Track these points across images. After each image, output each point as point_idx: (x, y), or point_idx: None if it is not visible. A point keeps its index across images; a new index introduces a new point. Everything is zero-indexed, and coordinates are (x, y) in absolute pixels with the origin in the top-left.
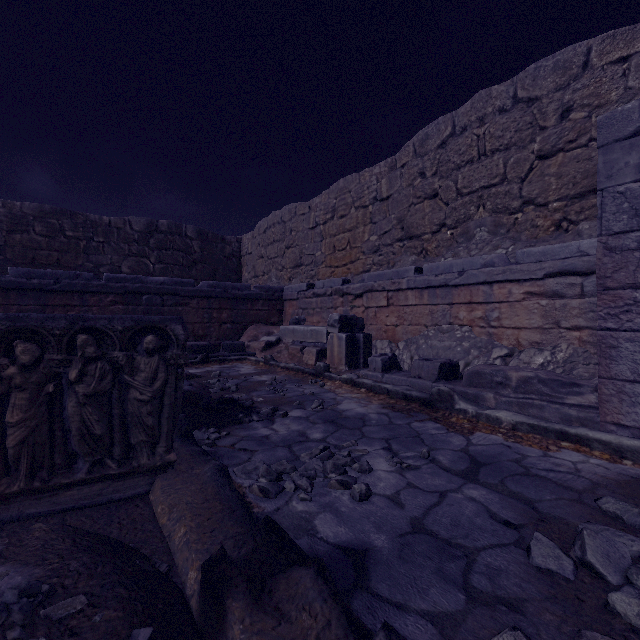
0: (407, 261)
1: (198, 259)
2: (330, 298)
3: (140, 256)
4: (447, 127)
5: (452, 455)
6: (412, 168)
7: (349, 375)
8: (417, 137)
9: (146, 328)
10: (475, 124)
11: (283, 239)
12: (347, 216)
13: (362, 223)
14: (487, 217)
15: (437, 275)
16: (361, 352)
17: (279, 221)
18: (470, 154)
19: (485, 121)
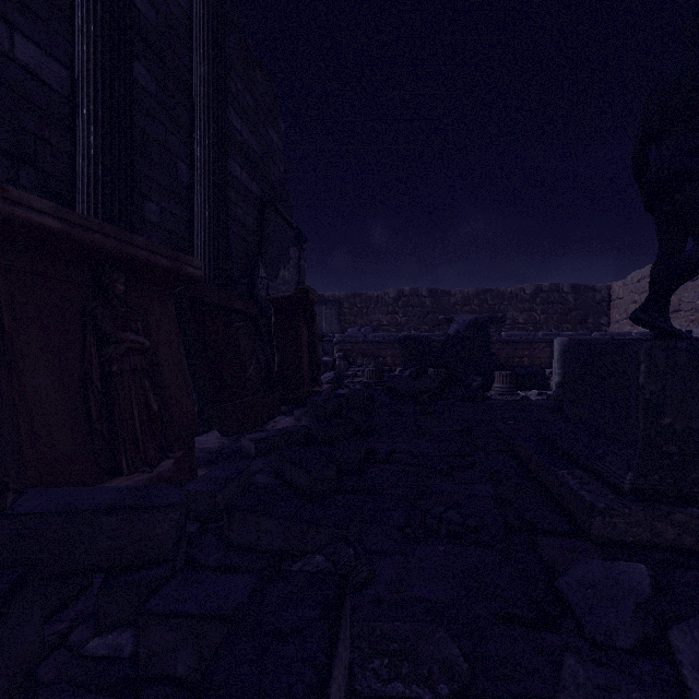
0: None
1: (572, 308)
2: None
3: (530, 311)
4: None
5: None
6: None
7: None
8: None
9: None
10: None
11: None
12: None
13: None
14: None
15: None
16: None
17: None
18: None
19: None
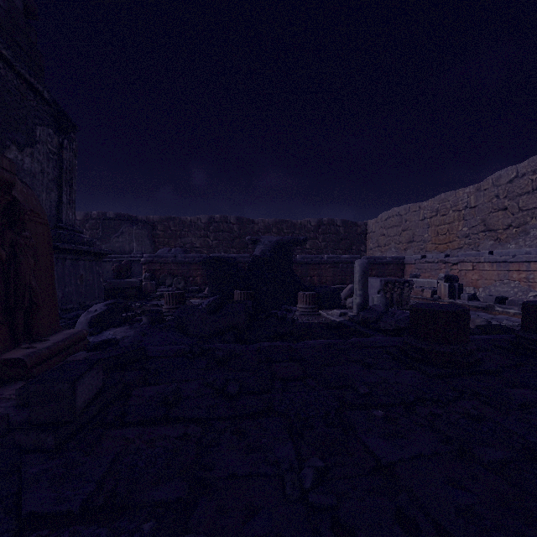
0: (487, 244)
1: (343, 238)
2: (436, 264)
3: (314, 239)
4: (513, 173)
5: (486, 317)
6: (490, 193)
7: (451, 300)
8: (494, 176)
9: (405, 282)
10: (530, 173)
11: (400, 225)
12: (446, 215)
13: (457, 220)
14: (536, 224)
15: (501, 256)
16: (456, 292)
17: (397, 214)
18: (527, 189)
19: (536, 172)
